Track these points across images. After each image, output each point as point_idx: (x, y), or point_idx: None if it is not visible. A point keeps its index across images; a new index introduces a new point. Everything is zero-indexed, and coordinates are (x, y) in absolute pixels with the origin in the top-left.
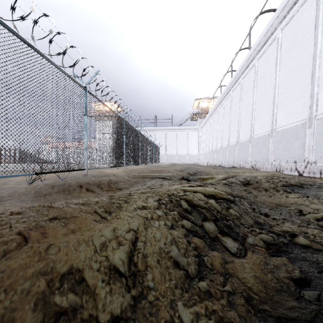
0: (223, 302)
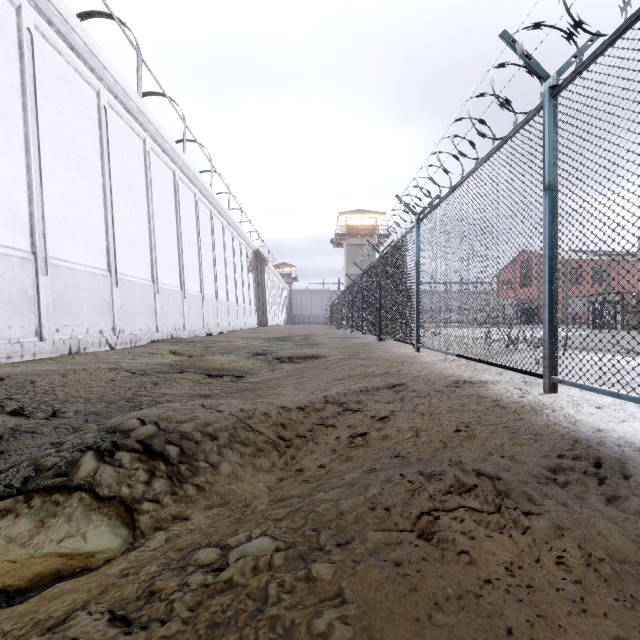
0: None
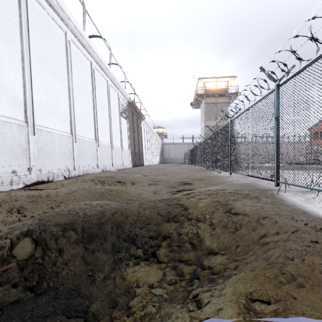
0: (117, 321)
